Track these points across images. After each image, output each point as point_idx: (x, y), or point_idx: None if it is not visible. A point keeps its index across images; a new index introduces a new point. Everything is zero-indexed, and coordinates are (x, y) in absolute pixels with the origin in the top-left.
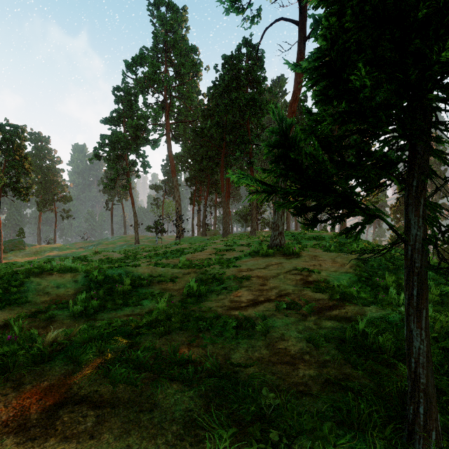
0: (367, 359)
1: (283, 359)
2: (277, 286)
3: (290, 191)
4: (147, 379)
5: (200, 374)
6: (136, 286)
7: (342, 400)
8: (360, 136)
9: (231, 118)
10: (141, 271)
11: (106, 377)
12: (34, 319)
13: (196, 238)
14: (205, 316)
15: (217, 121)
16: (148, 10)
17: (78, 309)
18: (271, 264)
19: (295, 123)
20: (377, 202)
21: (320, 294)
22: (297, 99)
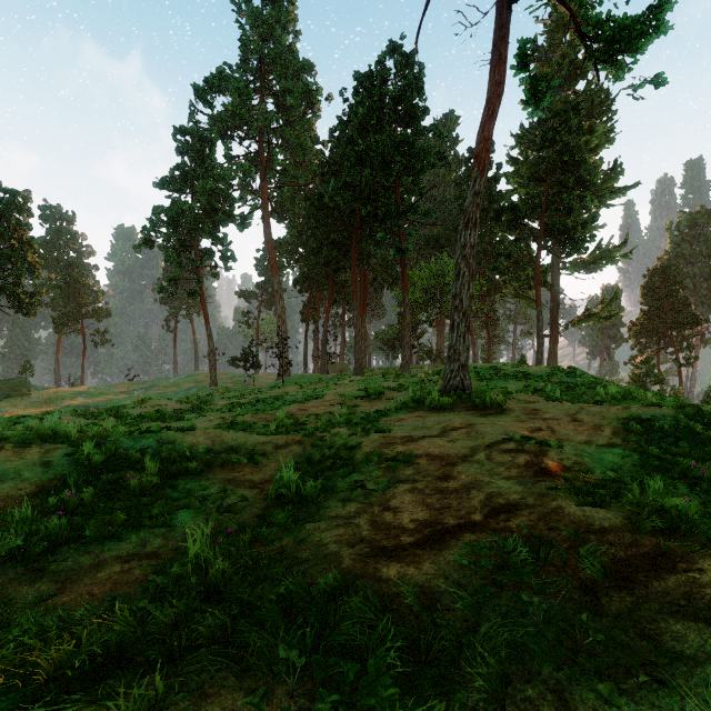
0: None
1: None
2: (478, 482)
3: None
4: None
5: None
6: (175, 474)
7: None
8: None
9: (369, 177)
10: (191, 441)
11: None
12: None
13: (311, 376)
14: (309, 577)
15: (345, 180)
16: (232, 2)
17: (3, 545)
18: (451, 426)
19: None
20: (609, 317)
21: (599, 511)
22: (494, 114)
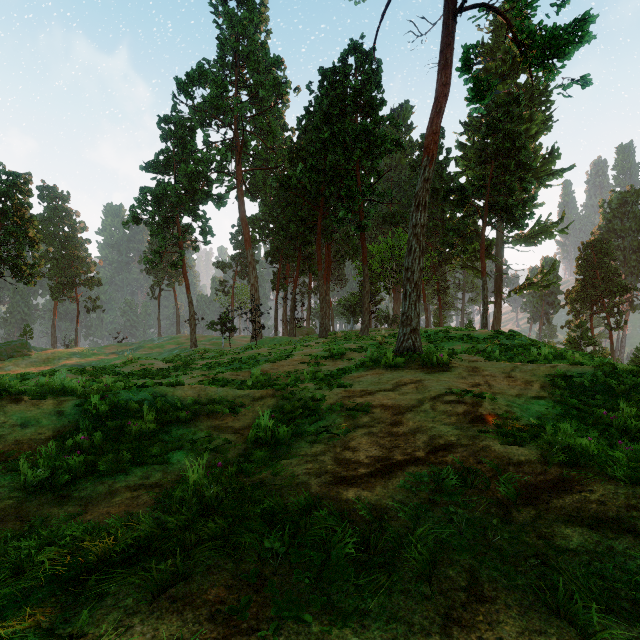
0: None
1: None
2: (423, 427)
3: None
4: None
5: None
6: (168, 422)
7: None
8: None
9: (333, 161)
10: (180, 395)
11: None
12: None
13: (281, 339)
14: (285, 499)
15: (311, 164)
16: (210, 4)
17: (35, 477)
18: (403, 382)
19: None
20: (547, 286)
21: (518, 448)
22: (441, 111)
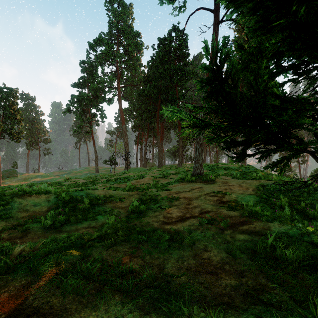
0: (277, 269)
1: (208, 269)
2: (199, 205)
3: (221, 125)
4: (93, 290)
5: (138, 284)
6: (93, 204)
7: (263, 314)
8: (293, 70)
9: (164, 83)
10: (97, 193)
11: (58, 287)
12: (14, 231)
13: (139, 168)
14: (145, 229)
15: (154, 84)
16: (105, 6)
17: (48, 223)
18: (194, 188)
19: (231, 52)
20: None
21: (233, 212)
22: None
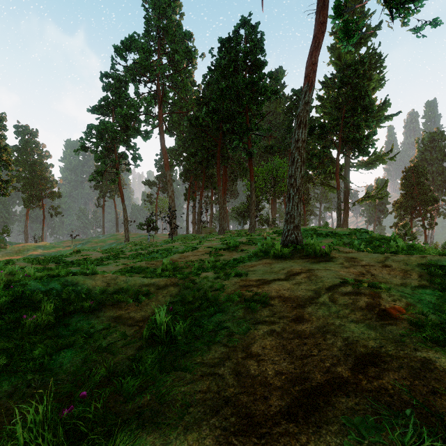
0: None
1: None
2: (330, 325)
3: None
4: None
5: None
6: (71, 312)
7: None
8: None
9: (228, 105)
10: (90, 284)
11: None
12: None
13: (191, 235)
14: None
15: (212, 107)
16: None
17: None
18: (294, 271)
19: None
20: (381, 198)
21: None
22: (319, 45)
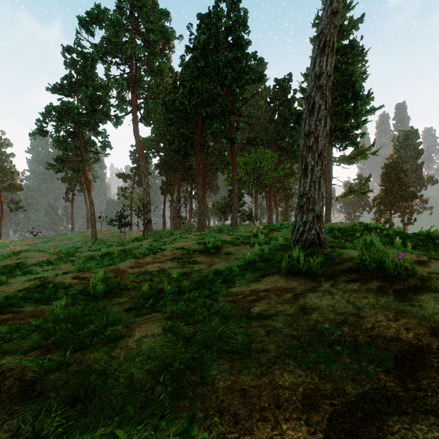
0: None
1: None
2: None
3: None
4: None
5: None
6: None
7: None
8: None
9: (208, 86)
10: None
11: None
12: None
13: (167, 232)
14: None
15: (190, 87)
16: None
17: None
18: (395, 339)
19: None
20: (365, 193)
21: None
22: None
